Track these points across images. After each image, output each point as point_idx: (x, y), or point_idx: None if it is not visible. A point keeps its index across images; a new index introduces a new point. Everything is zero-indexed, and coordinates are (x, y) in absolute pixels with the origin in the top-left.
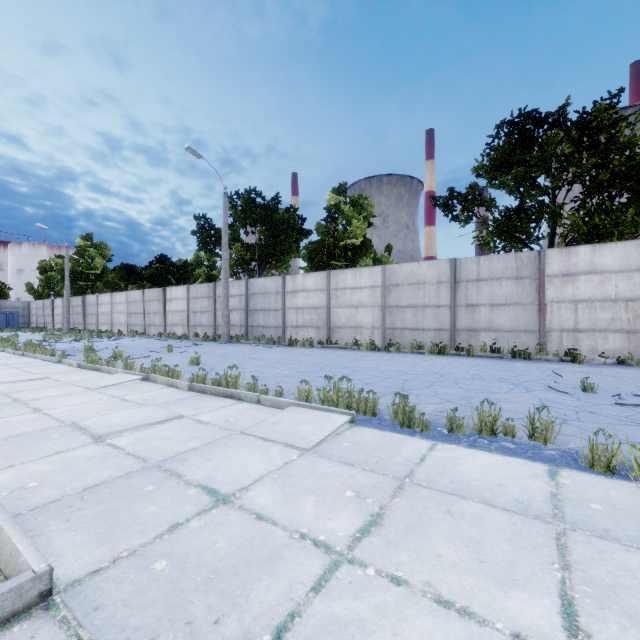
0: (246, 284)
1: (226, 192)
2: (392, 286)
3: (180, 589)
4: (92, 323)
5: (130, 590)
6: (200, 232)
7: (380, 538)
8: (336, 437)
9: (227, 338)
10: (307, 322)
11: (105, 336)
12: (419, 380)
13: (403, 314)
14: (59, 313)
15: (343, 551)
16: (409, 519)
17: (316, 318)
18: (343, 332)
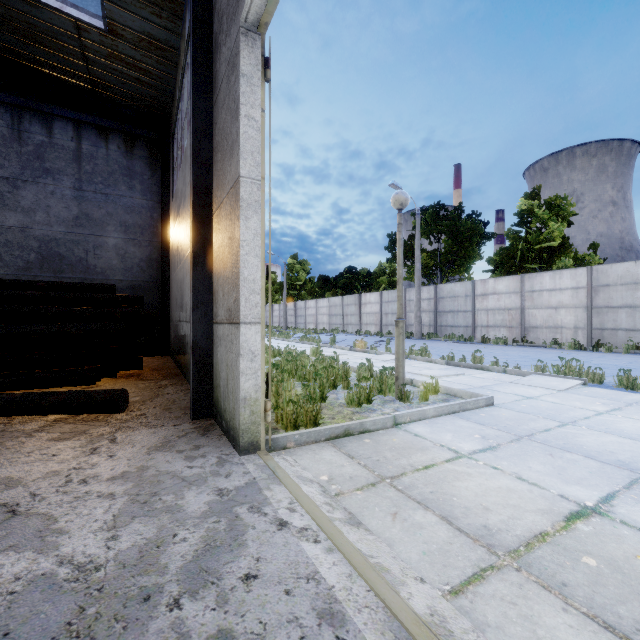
0: (435, 289)
1: (418, 213)
2: (600, 287)
3: (538, 409)
4: (301, 322)
5: (519, 407)
6: (391, 247)
7: (621, 412)
8: (576, 389)
9: (419, 335)
10: (498, 322)
11: (319, 332)
12: (638, 371)
13: (615, 314)
14: (277, 315)
15: (603, 412)
16: (637, 411)
17: (508, 319)
18: (539, 332)
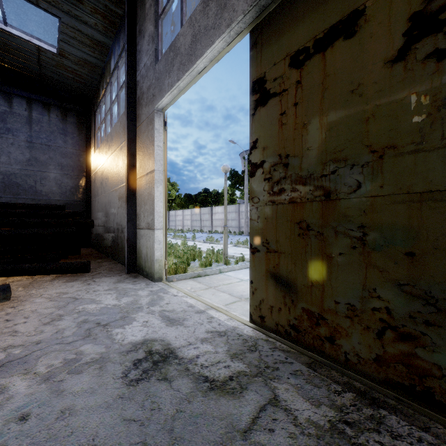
0: None
1: (247, 158)
2: None
3: None
4: (172, 225)
5: None
6: (231, 178)
7: None
8: None
9: (247, 233)
10: None
11: (185, 232)
12: None
13: None
14: None
15: None
16: None
17: None
18: None
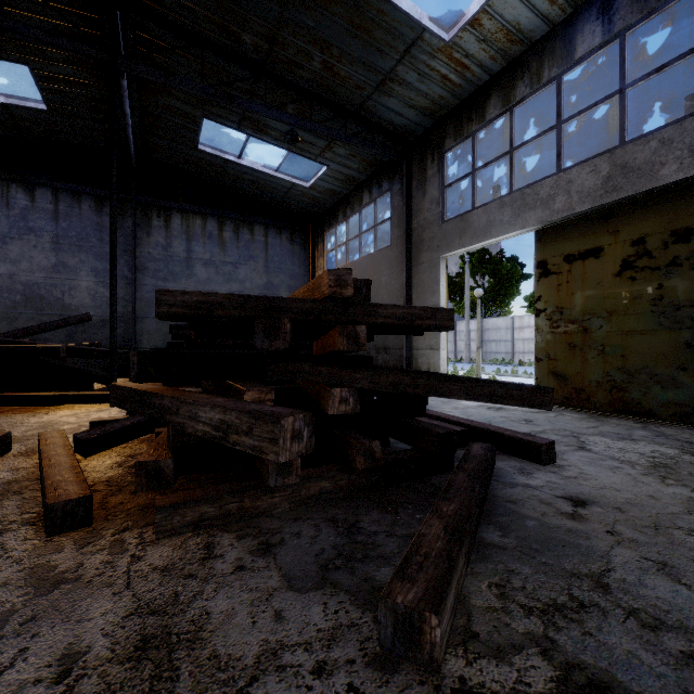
0: (481, 322)
1: (468, 260)
2: None
3: None
4: None
5: None
6: None
7: None
8: None
9: (469, 360)
10: (532, 349)
11: None
12: None
13: None
14: None
15: None
16: None
17: None
18: None
